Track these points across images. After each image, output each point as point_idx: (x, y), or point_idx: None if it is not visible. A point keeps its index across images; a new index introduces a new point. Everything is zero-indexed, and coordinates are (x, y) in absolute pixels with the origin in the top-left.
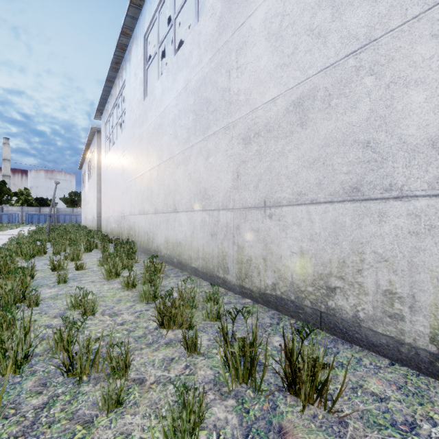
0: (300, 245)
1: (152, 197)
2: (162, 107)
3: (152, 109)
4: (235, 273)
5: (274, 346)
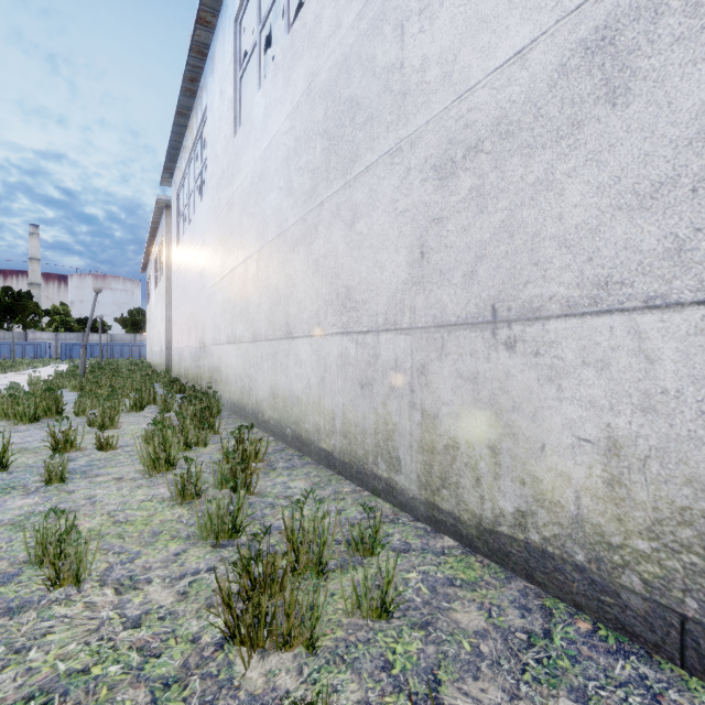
0: (607, 422)
1: (249, 312)
2: (265, 140)
3: (249, 148)
4: (416, 472)
5: None
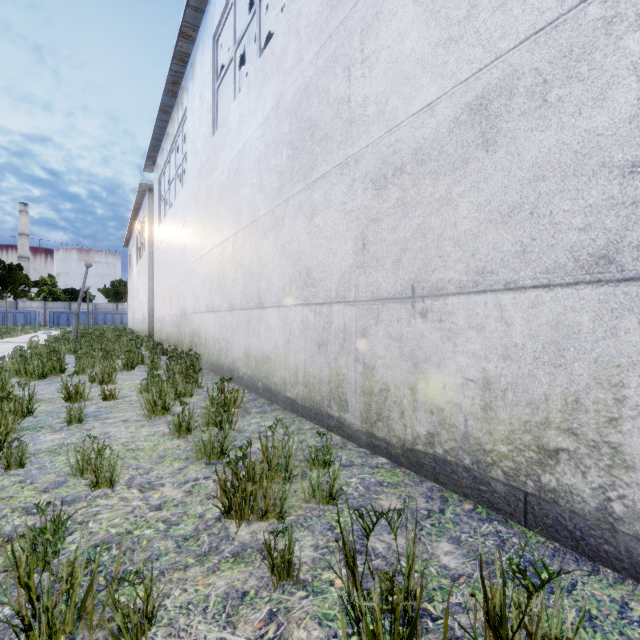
0: (483, 367)
1: (225, 285)
2: (240, 142)
3: (225, 147)
4: (359, 411)
5: (441, 564)
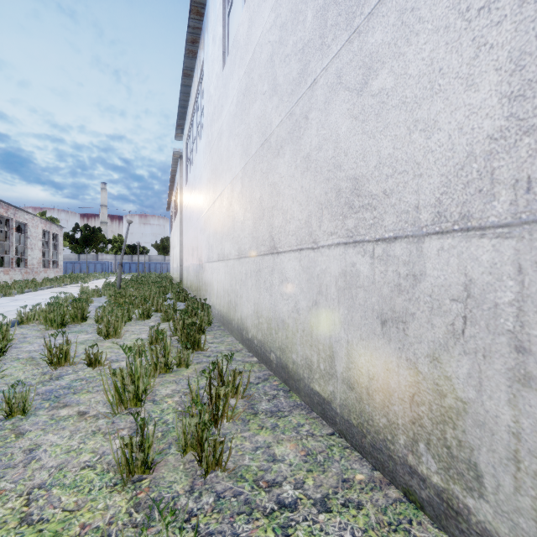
0: None
1: (234, 230)
2: (249, 52)
3: (234, 71)
4: (536, 521)
5: None
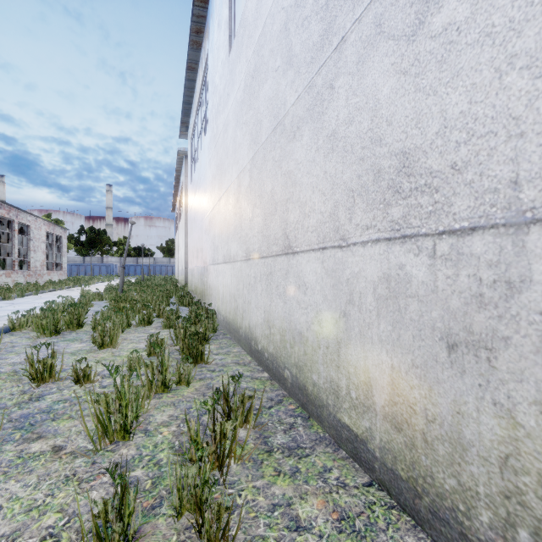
0: None
1: (242, 228)
2: (258, 27)
3: (242, 53)
4: None
5: None
